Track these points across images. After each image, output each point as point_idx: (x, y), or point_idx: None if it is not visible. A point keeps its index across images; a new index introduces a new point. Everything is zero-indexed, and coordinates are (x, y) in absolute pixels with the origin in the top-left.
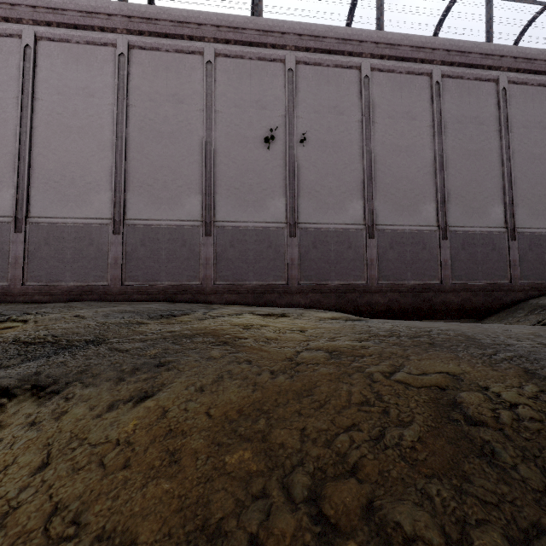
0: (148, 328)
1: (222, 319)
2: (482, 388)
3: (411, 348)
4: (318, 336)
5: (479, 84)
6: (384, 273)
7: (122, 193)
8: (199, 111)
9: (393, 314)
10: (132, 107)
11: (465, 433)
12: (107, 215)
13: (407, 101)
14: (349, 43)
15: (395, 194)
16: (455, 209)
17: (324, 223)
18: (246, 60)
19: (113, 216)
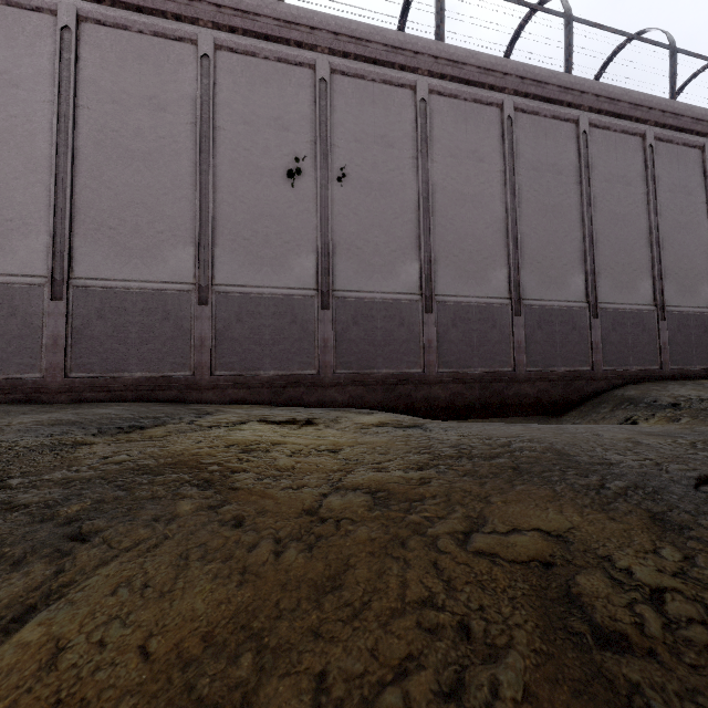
0: (89, 453)
1: (215, 433)
2: (603, 558)
3: (490, 480)
4: (357, 460)
5: (557, 124)
6: (445, 358)
7: (66, 238)
8: (190, 124)
9: (457, 411)
10: (84, 110)
11: (597, 666)
12: (40, 270)
13: (473, 136)
14: (401, 52)
15: (459, 255)
16: (531, 278)
17: (368, 291)
18: (260, 59)
19: (51, 272)
